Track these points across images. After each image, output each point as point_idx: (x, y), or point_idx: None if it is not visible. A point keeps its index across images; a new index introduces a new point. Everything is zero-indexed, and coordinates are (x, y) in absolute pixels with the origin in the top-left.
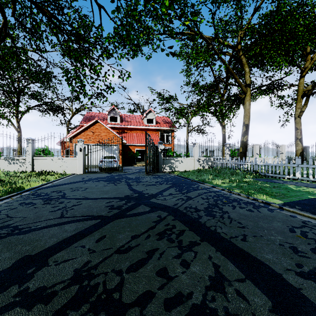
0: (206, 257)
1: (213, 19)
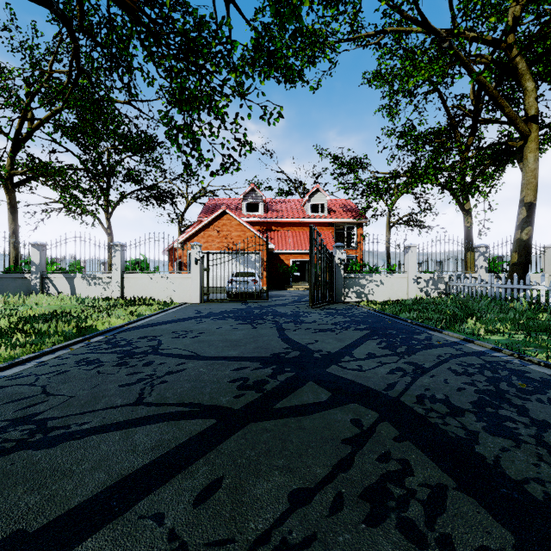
0: None
1: None
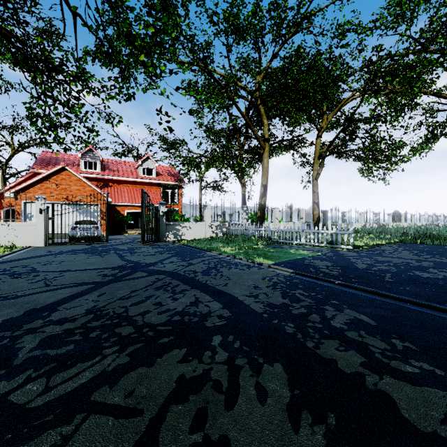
0: (191, 295)
1: (228, 55)
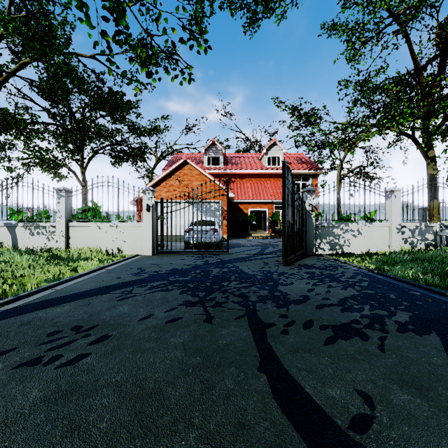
0: None
1: None
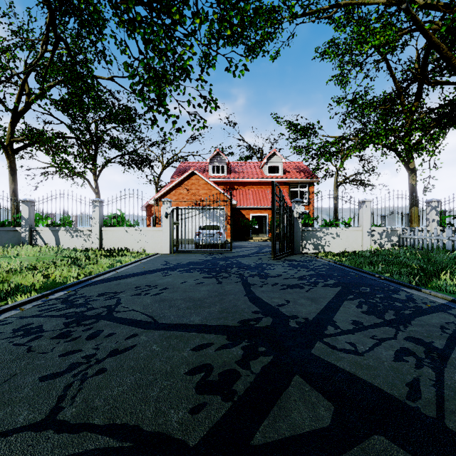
0: None
1: None
